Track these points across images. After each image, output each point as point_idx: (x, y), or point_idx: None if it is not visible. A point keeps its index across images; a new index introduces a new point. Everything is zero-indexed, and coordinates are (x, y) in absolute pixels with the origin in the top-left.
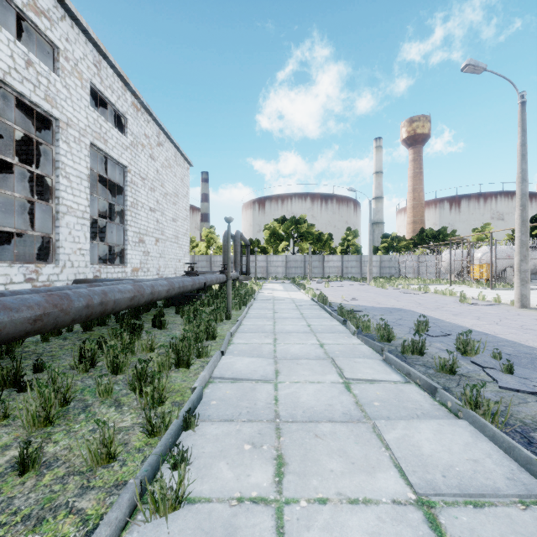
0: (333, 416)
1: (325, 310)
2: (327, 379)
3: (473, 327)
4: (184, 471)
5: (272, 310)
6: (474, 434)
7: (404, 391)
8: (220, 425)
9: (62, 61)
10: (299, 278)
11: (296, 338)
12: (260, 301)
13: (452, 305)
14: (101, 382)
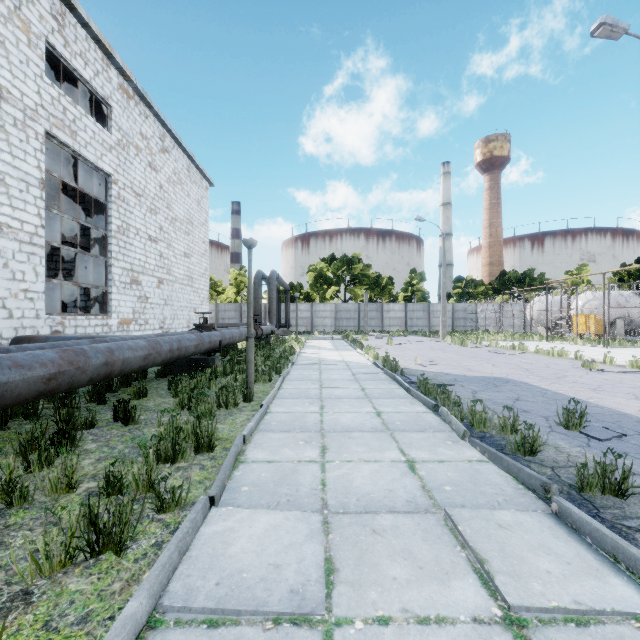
0: None
1: (398, 382)
2: (459, 604)
3: None
4: None
5: (318, 381)
6: None
7: None
8: None
9: None
10: (352, 332)
11: (361, 446)
12: (301, 367)
13: (576, 373)
14: None
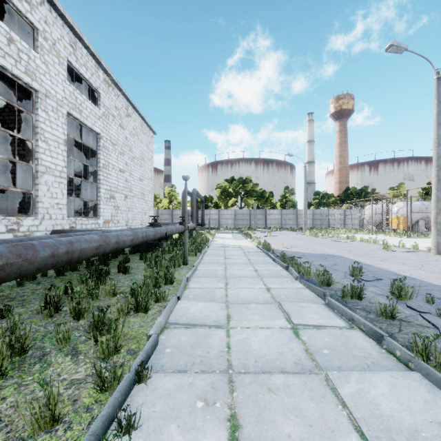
0: (285, 366)
1: (269, 256)
2: (276, 324)
3: (400, 272)
4: None
5: (223, 256)
6: (430, 389)
7: (350, 337)
8: (173, 377)
9: (41, 41)
10: (245, 228)
11: (245, 283)
12: (213, 248)
13: (378, 252)
14: (59, 330)
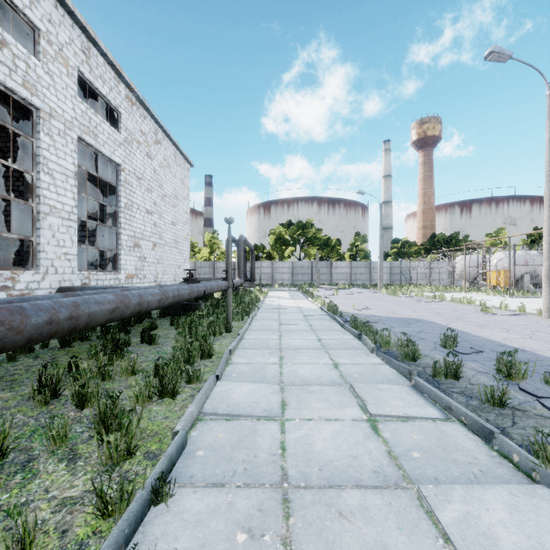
0: (361, 477)
1: (337, 320)
2: (347, 415)
3: (506, 342)
4: None
5: (277, 320)
6: None
7: (447, 433)
8: (205, 495)
9: (44, 44)
10: (305, 285)
11: (306, 356)
12: (265, 311)
13: (474, 315)
14: (52, 425)
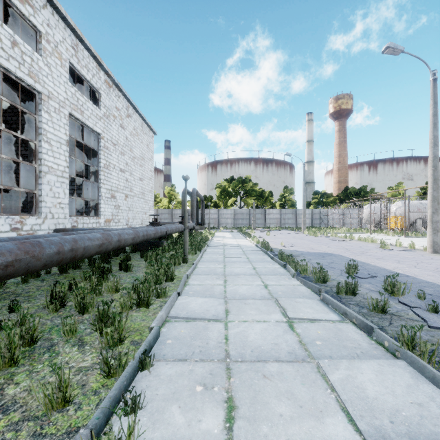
0: (279, 355)
1: (268, 254)
2: (272, 318)
3: (395, 270)
4: (133, 422)
5: (222, 254)
6: (414, 375)
7: (342, 330)
8: (174, 365)
9: (44, 43)
10: (245, 227)
11: (243, 280)
12: (212, 247)
13: (375, 251)
14: (66, 322)
